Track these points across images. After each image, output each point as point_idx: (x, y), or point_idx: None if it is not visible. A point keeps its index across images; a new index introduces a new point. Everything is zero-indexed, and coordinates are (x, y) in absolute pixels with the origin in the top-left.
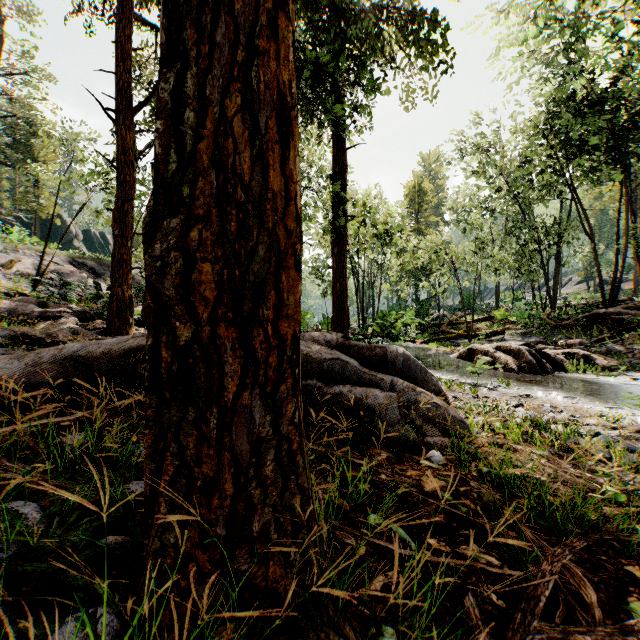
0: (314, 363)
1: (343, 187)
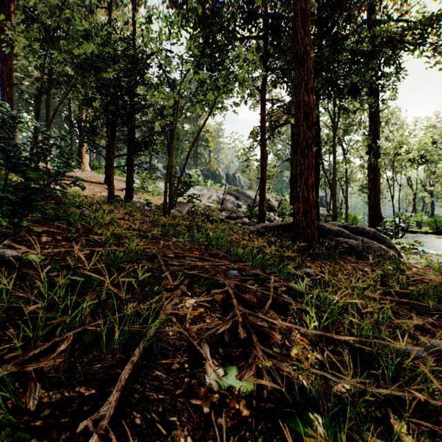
0: (331, 231)
1: (376, 136)
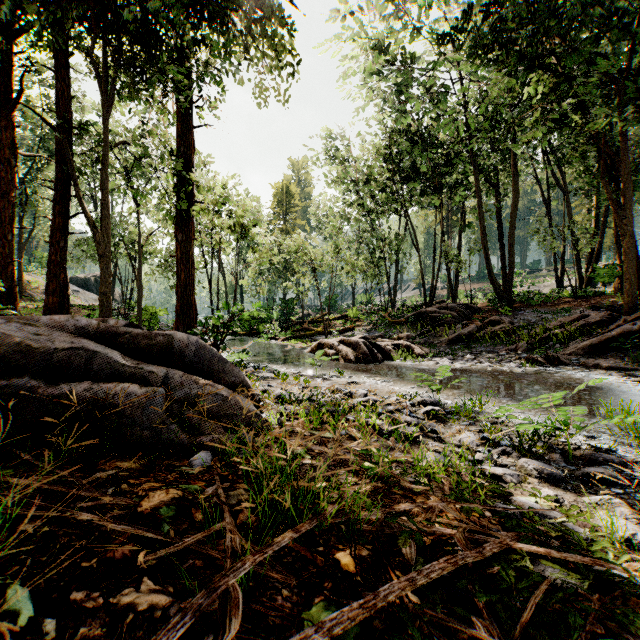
0: (35, 355)
1: (189, 168)
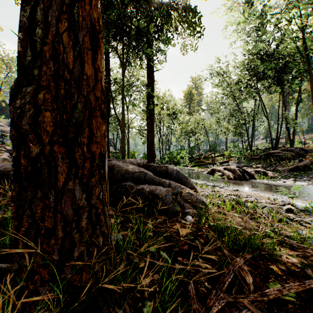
0: (130, 174)
1: (152, 90)
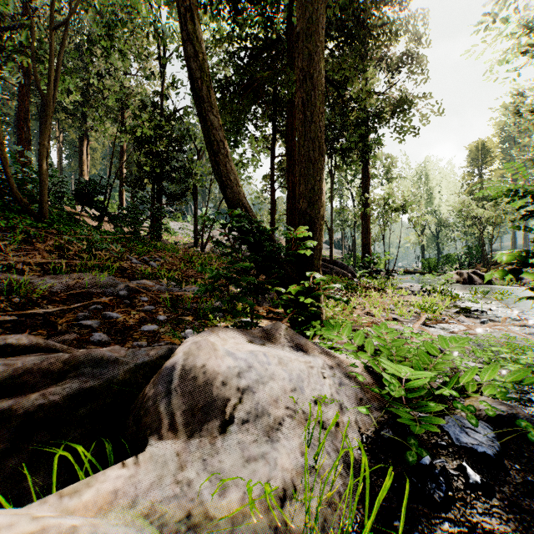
0: None
1: (366, 189)
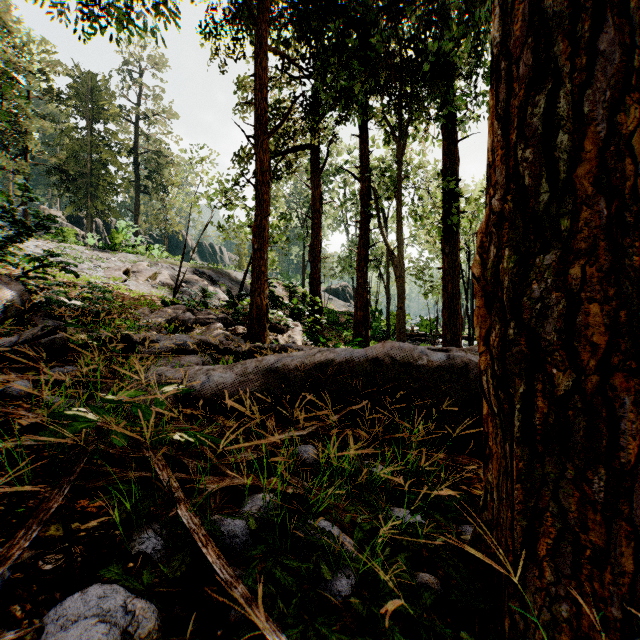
0: None
1: (456, 181)
